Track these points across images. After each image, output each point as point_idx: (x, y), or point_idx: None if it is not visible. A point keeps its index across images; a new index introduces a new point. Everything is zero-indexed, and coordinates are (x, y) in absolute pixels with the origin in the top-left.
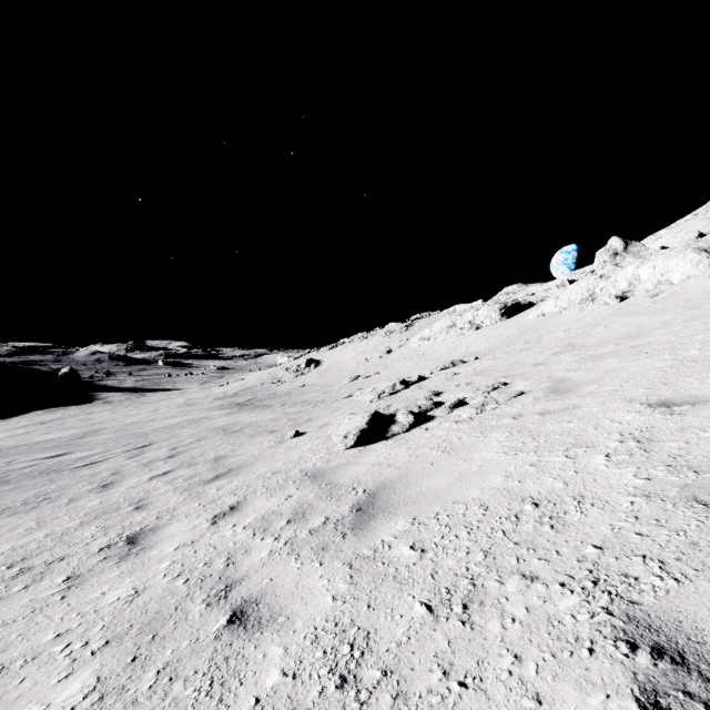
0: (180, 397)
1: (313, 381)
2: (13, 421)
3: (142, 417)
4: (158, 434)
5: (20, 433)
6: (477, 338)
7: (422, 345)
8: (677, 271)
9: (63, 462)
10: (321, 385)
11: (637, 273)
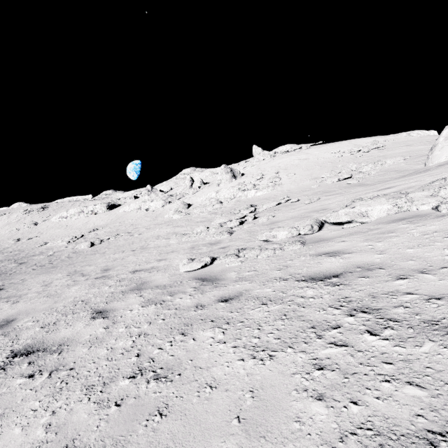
0: None
1: None
2: None
3: None
4: None
5: None
6: (97, 219)
7: (61, 221)
8: (158, 205)
9: None
10: None
11: (150, 204)
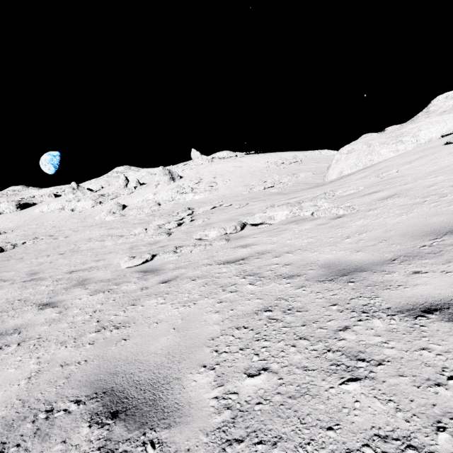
0: None
1: None
2: None
3: None
4: None
5: None
6: (4, 220)
7: None
8: (87, 205)
9: None
10: None
11: (77, 204)
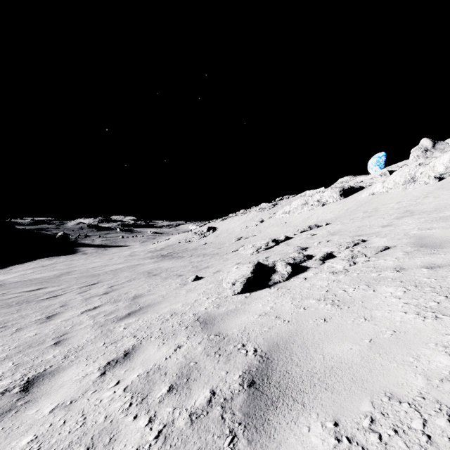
0: (127, 251)
1: (211, 240)
2: (27, 264)
3: (101, 263)
4: (106, 275)
5: (29, 272)
6: (324, 211)
7: (284, 217)
8: None
9: (37, 294)
10: (216, 243)
11: None
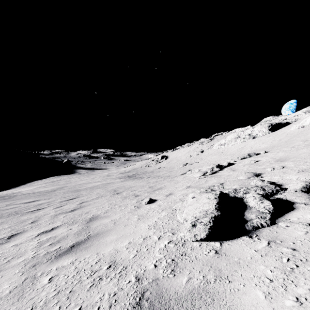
0: (106, 172)
1: (164, 165)
2: (43, 180)
3: (86, 181)
4: (84, 191)
5: (43, 186)
6: (256, 142)
7: (220, 148)
8: None
9: (28, 206)
10: (168, 168)
11: None
